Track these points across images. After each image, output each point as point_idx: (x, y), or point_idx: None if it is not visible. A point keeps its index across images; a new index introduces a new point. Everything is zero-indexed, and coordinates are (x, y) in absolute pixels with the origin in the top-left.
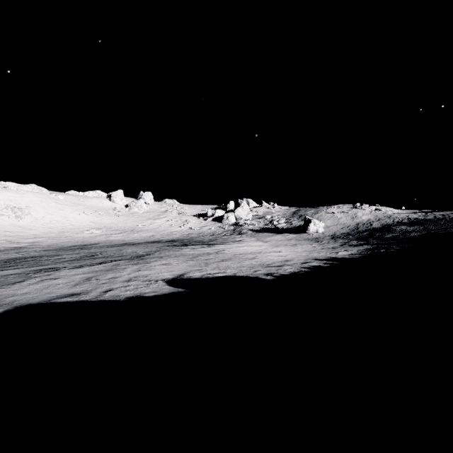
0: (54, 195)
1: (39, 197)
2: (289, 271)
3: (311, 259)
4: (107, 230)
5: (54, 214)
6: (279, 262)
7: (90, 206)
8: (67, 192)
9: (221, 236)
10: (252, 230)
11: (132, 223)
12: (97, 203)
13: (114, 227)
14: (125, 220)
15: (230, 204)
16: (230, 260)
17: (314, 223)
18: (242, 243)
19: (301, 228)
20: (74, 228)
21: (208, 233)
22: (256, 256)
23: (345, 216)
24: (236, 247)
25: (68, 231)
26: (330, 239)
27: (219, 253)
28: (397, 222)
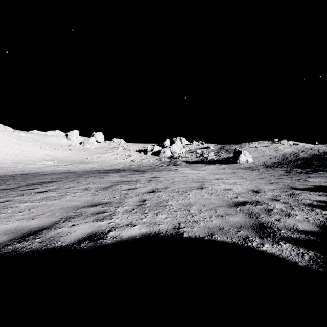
0: (17, 132)
1: (2, 133)
2: (302, 218)
3: (288, 188)
4: (58, 162)
5: (12, 148)
6: (245, 193)
7: (48, 142)
8: (30, 131)
9: (158, 166)
10: (185, 161)
11: (83, 156)
12: (55, 140)
13: (65, 159)
14: (77, 154)
15: (166, 142)
16: (165, 189)
17: (244, 154)
18: (178, 170)
19: (230, 159)
20: (28, 160)
21: (147, 164)
22: (203, 184)
23: (267, 149)
24: (172, 174)
25: (21, 162)
26: (266, 168)
27: (151, 179)
28: (324, 152)
